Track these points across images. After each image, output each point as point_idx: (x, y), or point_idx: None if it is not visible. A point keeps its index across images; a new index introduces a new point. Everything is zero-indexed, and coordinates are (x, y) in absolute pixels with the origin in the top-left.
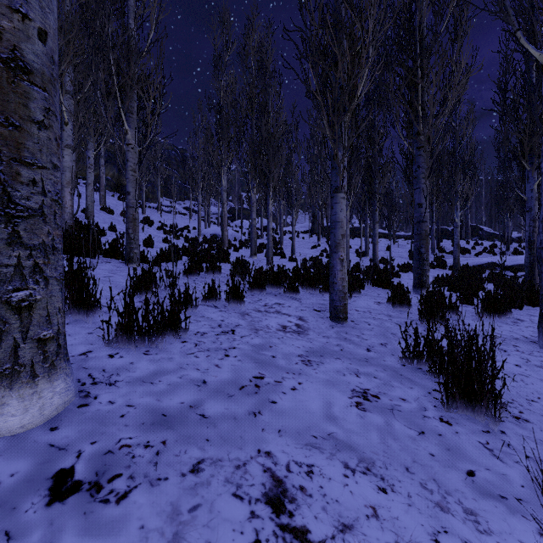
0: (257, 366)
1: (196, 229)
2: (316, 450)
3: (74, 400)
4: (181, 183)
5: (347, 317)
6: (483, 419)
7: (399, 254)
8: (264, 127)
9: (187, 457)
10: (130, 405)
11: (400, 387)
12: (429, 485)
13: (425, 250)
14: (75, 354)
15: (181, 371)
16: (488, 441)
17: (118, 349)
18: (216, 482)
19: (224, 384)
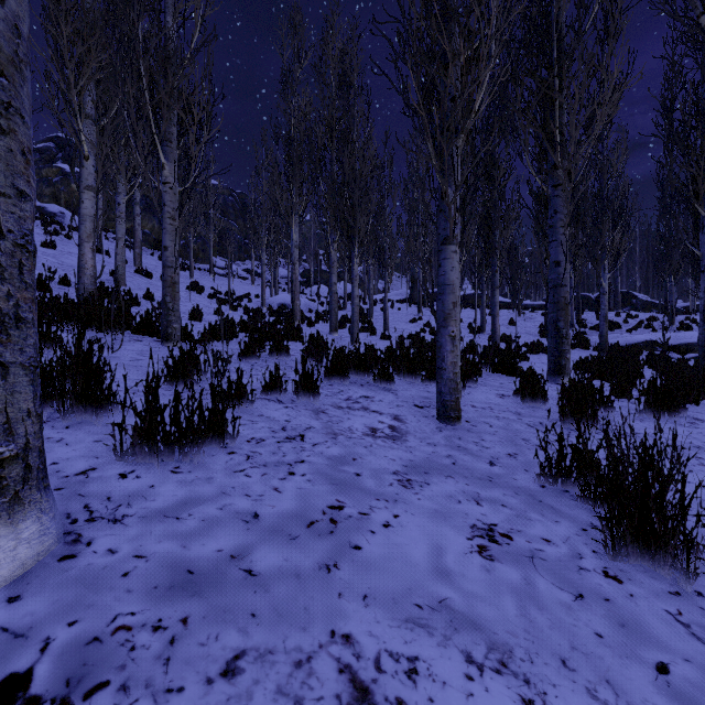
0: (334, 490)
1: (259, 297)
2: (421, 631)
3: (54, 549)
4: (240, 238)
5: (460, 416)
6: (668, 573)
7: (526, 329)
8: (347, 161)
9: (218, 648)
10: (139, 556)
11: (540, 520)
12: (601, 693)
13: (564, 324)
14: (70, 473)
15: (222, 498)
16: (680, 610)
17: (134, 466)
18: (262, 694)
19: (285, 519)
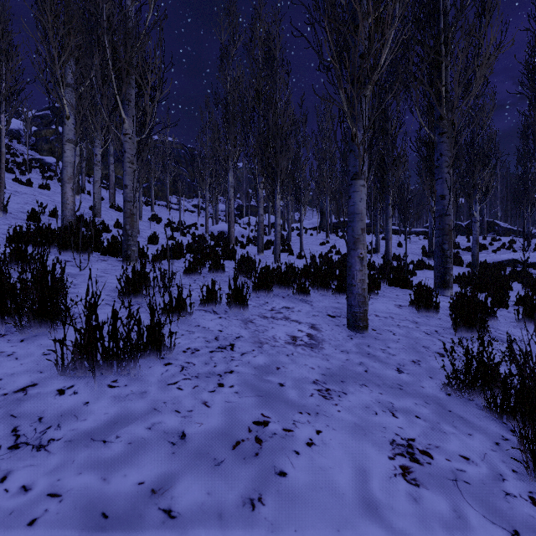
0: (259, 403)
1: (204, 226)
2: None
3: None
4: (190, 181)
5: (367, 325)
6: None
7: (411, 250)
8: (271, 118)
9: None
10: (53, 495)
11: (454, 433)
12: None
13: (448, 247)
14: (9, 390)
15: (153, 415)
16: None
17: (74, 380)
18: None
19: (211, 439)
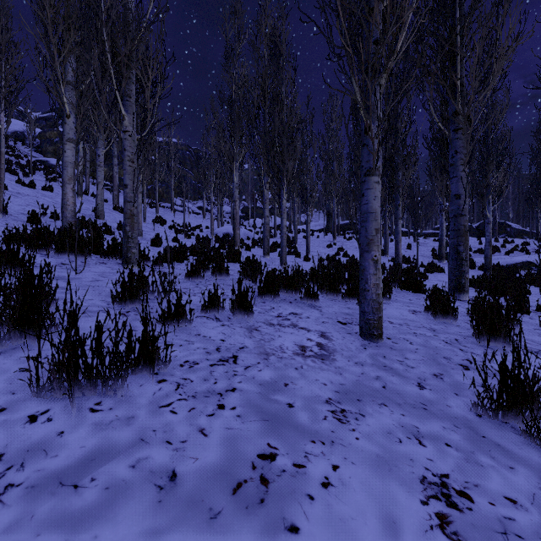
0: (265, 429)
1: (209, 228)
2: None
3: None
4: (195, 183)
5: (382, 334)
6: None
7: (420, 252)
8: (277, 116)
9: None
10: None
11: (493, 467)
12: None
13: (464, 248)
14: None
15: (138, 448)
16: None
17: (51, 403)
18: None
19: (207, 480)
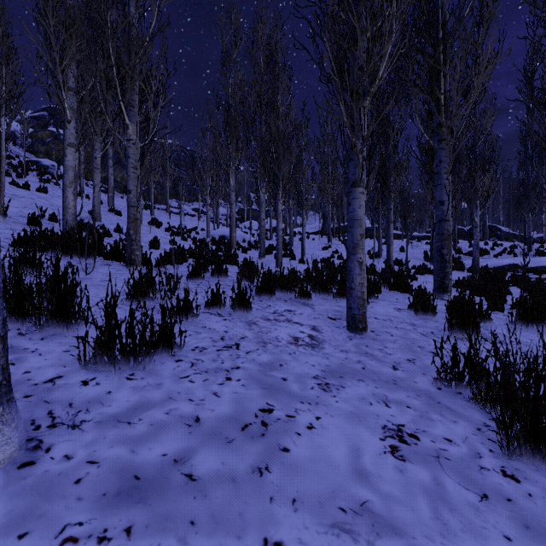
0: (264, 394)
1: (204, 230)
2: (346, 537)
3: (16, 456)
4: (190, 185)
5: (366, 327)
6: None
7: (413, 255)
8: (273, 123)
9: None
10: (92, 462)
11: (440, 421)
12: None
13: (447, 251)
14: (39, 381)
15: (169, 403)
16: None
17: (96, 373)
18: None
19: (222, 422)
